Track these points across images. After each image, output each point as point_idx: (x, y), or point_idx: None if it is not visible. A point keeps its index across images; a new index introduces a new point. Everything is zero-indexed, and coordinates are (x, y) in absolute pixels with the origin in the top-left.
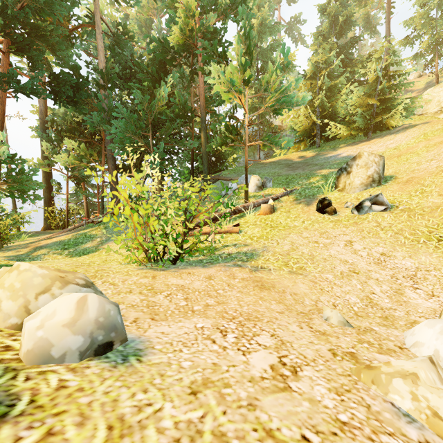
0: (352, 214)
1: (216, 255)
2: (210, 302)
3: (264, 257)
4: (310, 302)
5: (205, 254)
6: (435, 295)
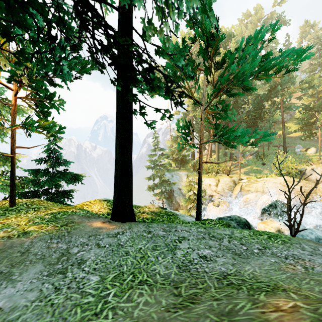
0: None
1: None
2: None
3: None
4: None
5: None
6: None
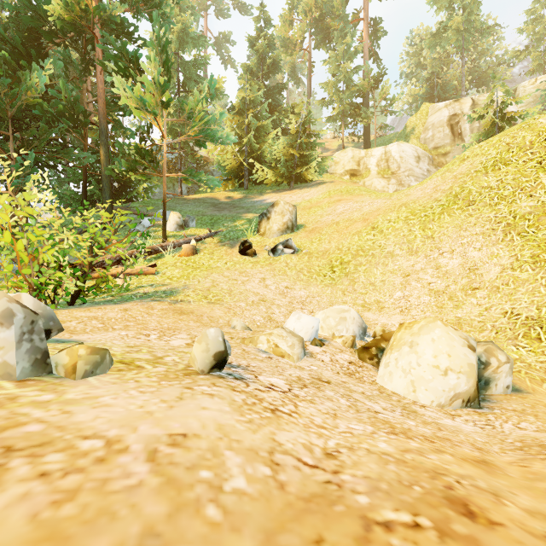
0: (269, 256)
1: (129, 295)
2: (130, 324)
3: (185, 293)
4: (224, 322)
5: (114, 295)
6: (314, 312)
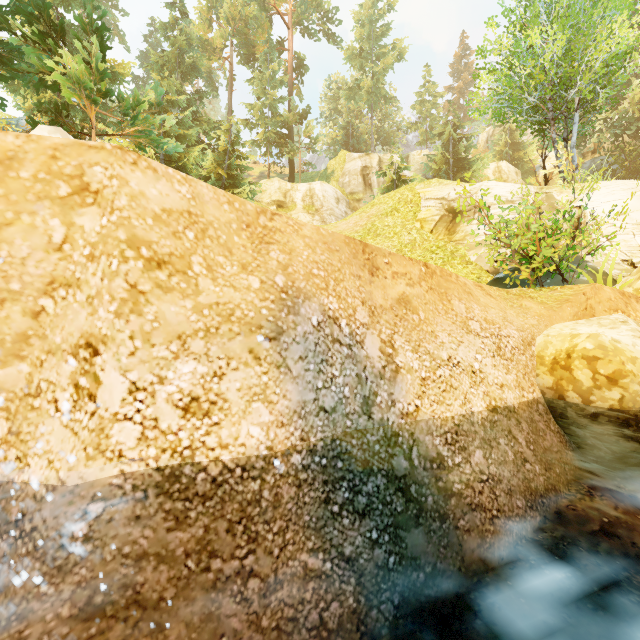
0: None
1: None
2: None
3: None
4: None
5: None
6: None
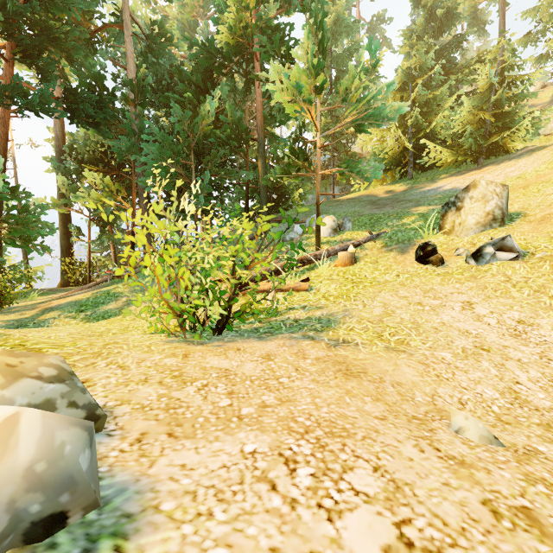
0: (467, 264)
1: (277, 322)
2: (268, 399)
3: (347, 325)
4: (424, 398)
5: (262, 320)
6: None
